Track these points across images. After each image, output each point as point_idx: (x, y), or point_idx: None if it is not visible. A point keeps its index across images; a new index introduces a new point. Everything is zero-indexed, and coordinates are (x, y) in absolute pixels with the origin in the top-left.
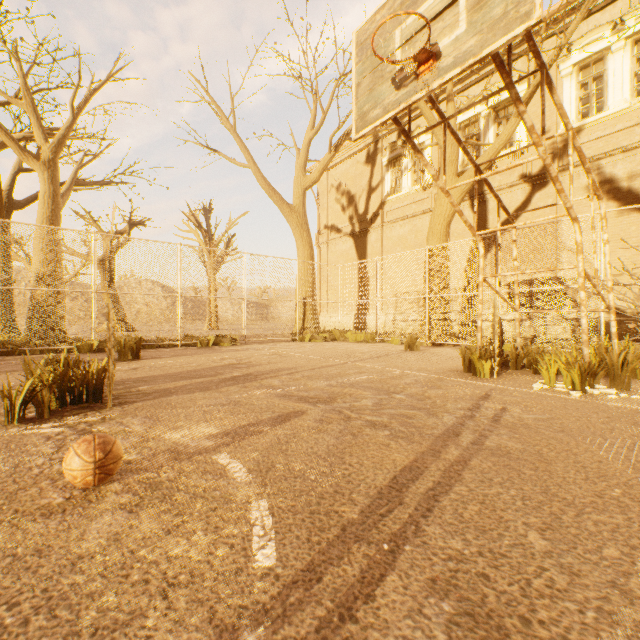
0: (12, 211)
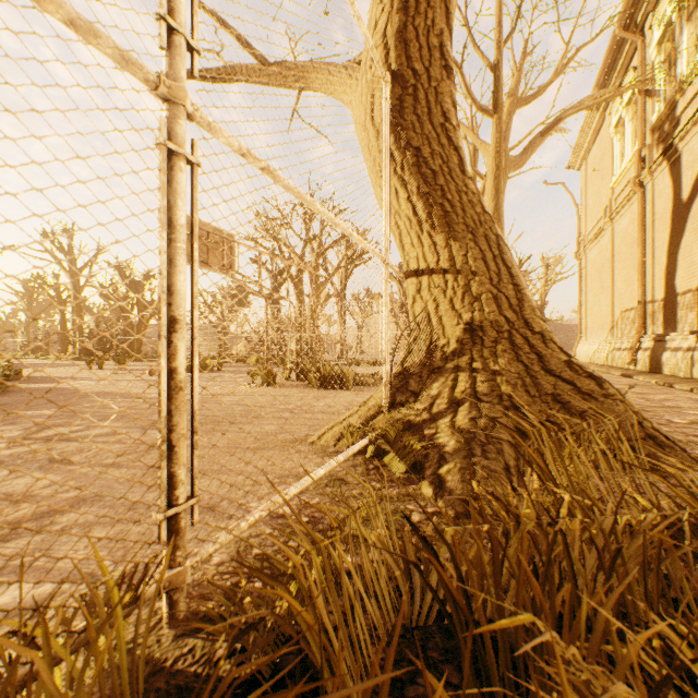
0: (344, 286)
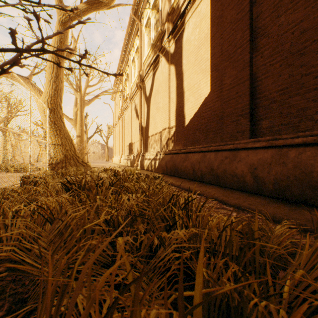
0: (6, 125)
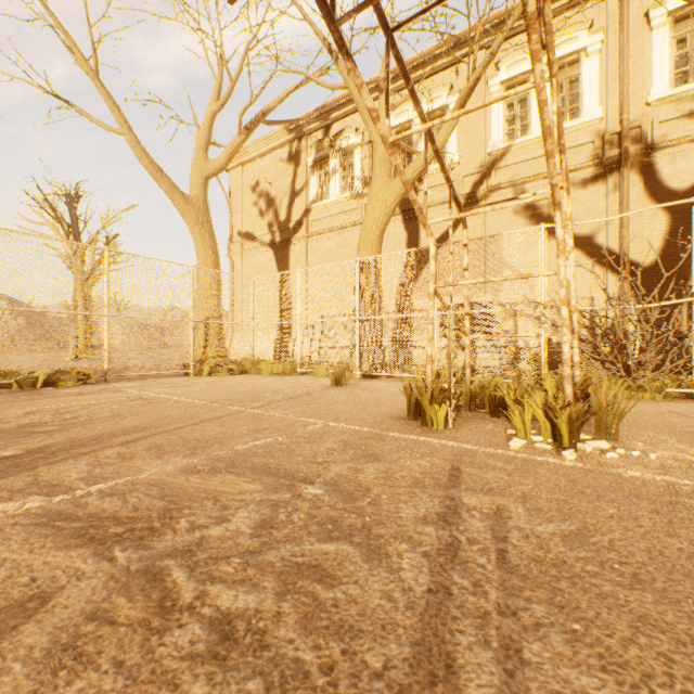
0: None
